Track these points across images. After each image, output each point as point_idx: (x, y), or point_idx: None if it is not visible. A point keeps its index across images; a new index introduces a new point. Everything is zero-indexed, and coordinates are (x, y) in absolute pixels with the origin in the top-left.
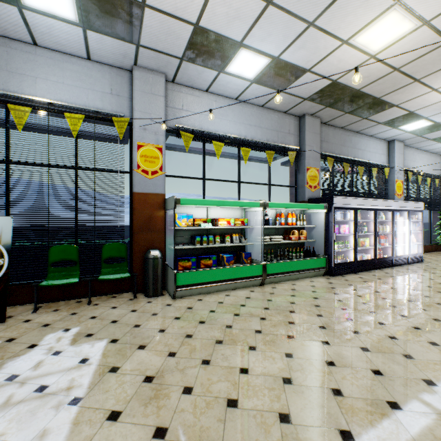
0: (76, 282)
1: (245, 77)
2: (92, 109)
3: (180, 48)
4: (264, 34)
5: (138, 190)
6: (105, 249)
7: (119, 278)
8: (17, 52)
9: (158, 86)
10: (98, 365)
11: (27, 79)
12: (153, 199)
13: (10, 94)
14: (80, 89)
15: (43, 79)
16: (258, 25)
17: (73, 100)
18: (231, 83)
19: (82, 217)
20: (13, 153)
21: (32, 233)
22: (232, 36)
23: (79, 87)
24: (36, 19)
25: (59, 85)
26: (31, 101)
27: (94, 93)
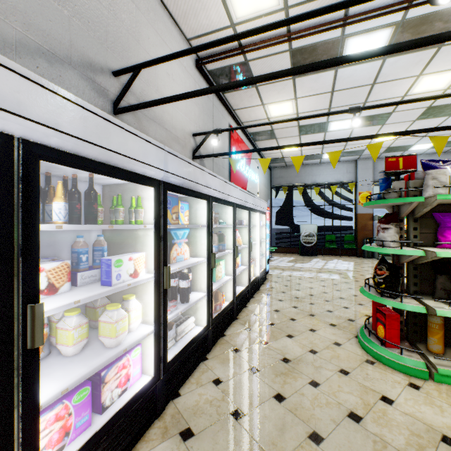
0: (336, 247)
1: (422, 149)
2: (339, 182)
3: (381, 152)
4: (426, 140)
5: (359, 212)
6: (345, 237)
7: (352, 248)
8: (314, 168)
9: (369, 164)
10: (353, 264)
11: (317, 176)
12: (366, 216)
13: (313, 184)
14: (334, 174)
15: (322, 175)
16: (421, 140)
17: (332, 179)
18: (414, 152)
19: (295, 223)
20: (314, 203)
21: (319, 230)
22: (408, 144)
23: (334, 174)
24: (324, 159)
25: (327, 175)
26: (318, 184)
27: (340, 174)
